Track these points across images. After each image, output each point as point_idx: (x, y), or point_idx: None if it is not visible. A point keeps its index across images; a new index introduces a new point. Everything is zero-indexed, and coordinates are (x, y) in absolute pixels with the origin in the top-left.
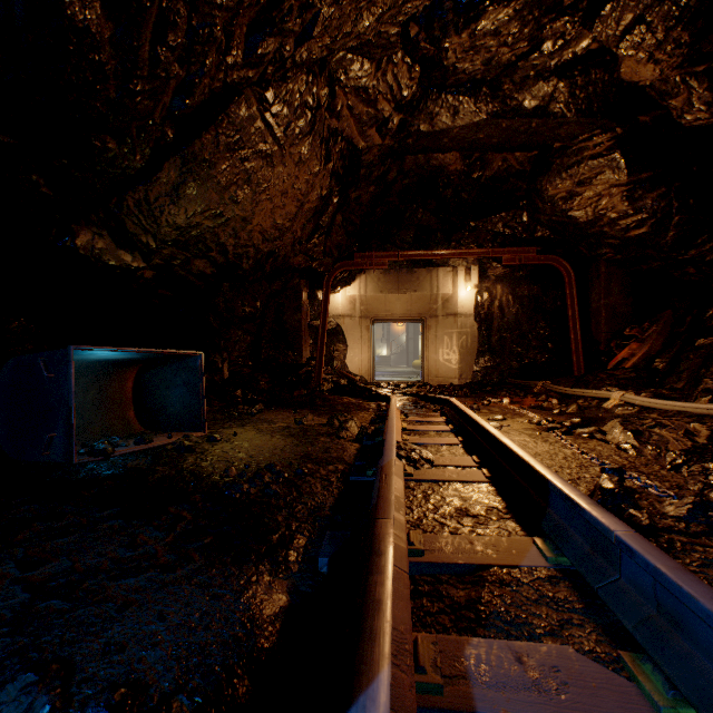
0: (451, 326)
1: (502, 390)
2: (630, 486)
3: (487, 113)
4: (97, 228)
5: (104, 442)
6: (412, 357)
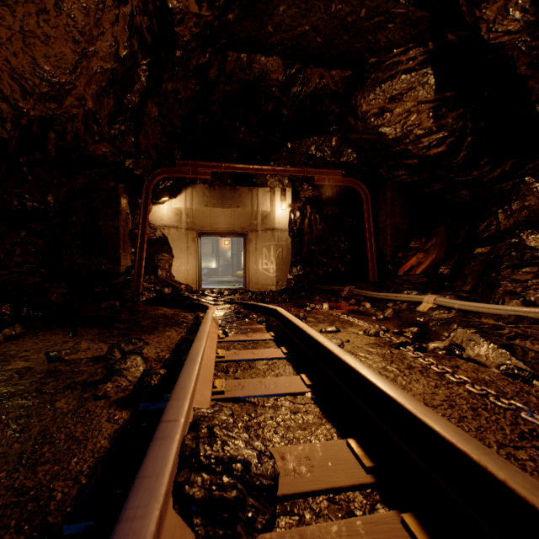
0: (269, 240)
1: (315, 295)
2: None
3: None
4: None
5: None
6: (236, 268)
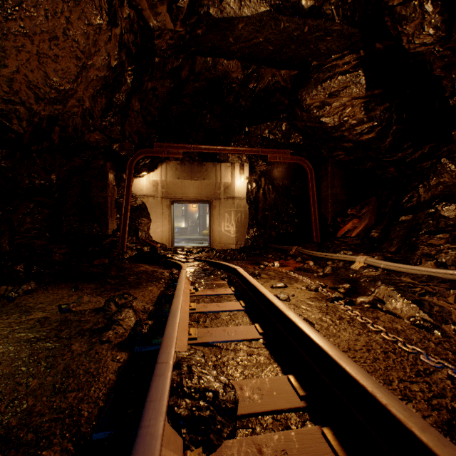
0: (230, 206)
1: (268, 253)
2: None
3: (271, 4)
4: None
5: None
6: (202, 228)
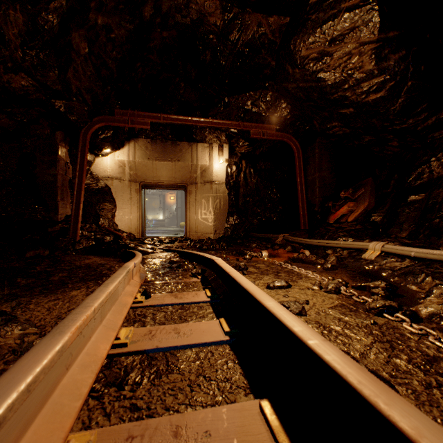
0: (208, 192)
1: (252, 242)
2: None
3: None
4: None
5: None
6: (180, 220)
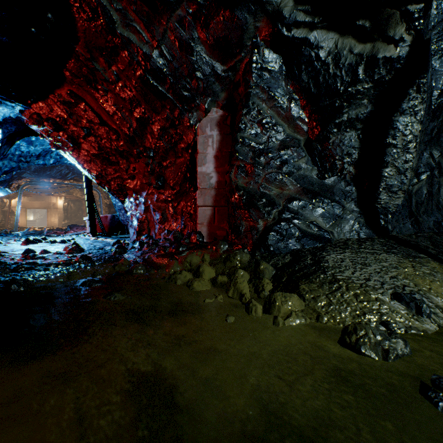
0: (56, 211)
1: None
2: None
3: None
4: None
5: None
6: None
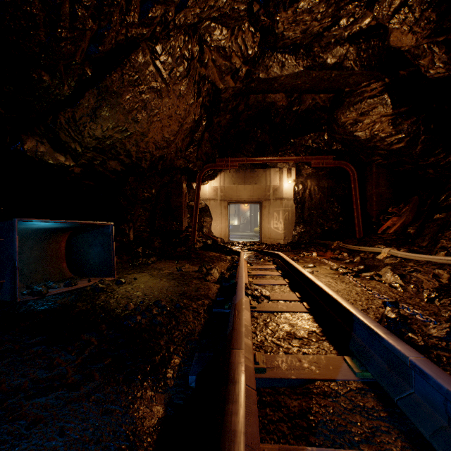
0: (279, 206)
1: (311, 247)
2: (402, 314)
3: (303, 66)
4: (39, 138)
5: (41, 286)
6: (253, 225)
